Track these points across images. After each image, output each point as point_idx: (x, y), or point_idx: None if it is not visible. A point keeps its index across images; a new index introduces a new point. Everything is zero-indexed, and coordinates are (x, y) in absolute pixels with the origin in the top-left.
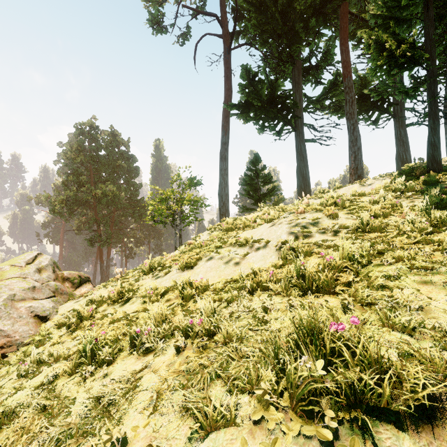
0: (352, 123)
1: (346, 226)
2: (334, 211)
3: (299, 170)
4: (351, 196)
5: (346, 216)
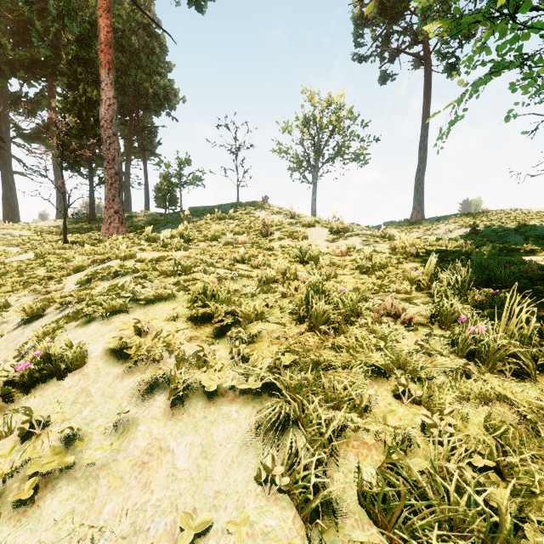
0: (58, 174)
1: (25, 235)
2: (23, 230)
3: (7, 199)
4: (38, 226)
5: (28, 233)
